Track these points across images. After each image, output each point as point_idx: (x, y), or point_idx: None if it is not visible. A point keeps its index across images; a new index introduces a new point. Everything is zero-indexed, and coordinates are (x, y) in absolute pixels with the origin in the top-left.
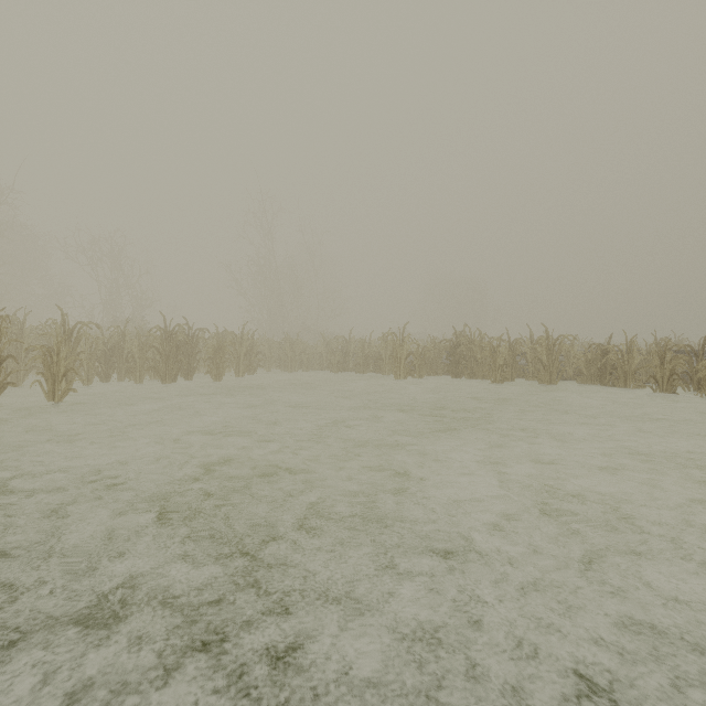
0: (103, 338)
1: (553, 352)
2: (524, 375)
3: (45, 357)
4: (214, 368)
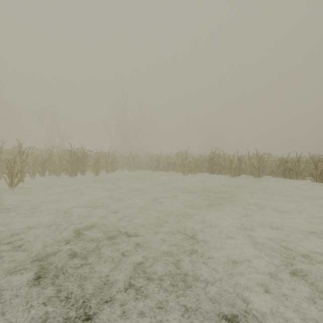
0: (40, 154)
1: (260, 161)
2: (245, 173)
3: (7, 165)
4: (95, 169)
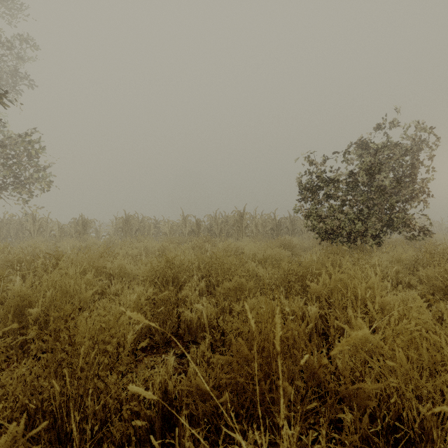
0: None
1: None
2: None
3: None
4: None
